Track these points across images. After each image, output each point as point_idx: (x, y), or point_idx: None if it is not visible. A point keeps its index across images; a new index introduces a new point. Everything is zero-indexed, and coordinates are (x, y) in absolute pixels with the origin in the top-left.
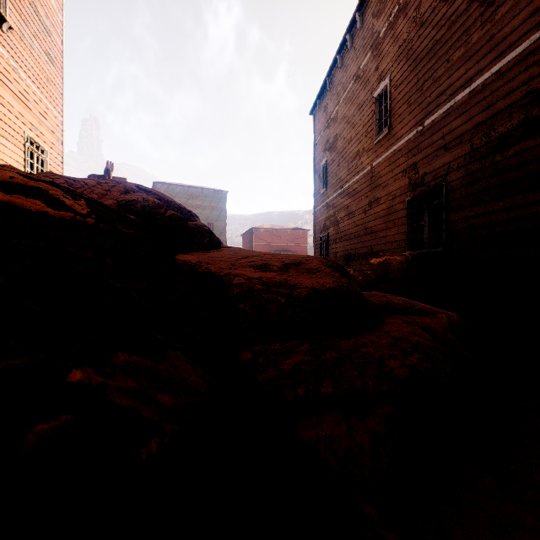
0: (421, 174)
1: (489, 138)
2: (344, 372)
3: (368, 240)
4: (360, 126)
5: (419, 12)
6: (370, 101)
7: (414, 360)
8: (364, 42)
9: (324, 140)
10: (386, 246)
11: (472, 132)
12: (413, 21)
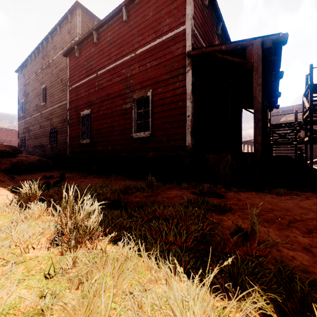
0: (53, 122)
1: (63, 119)
2: (2, 161)
3: (40, 140)
4: (38, 95)
5: (52, 72)
6: (41, 88)
7: (18, 160)
8: (39, 64)
9: (23, 90)
10: (45, 143)
11: (61, 115)
12: (51, 73)
